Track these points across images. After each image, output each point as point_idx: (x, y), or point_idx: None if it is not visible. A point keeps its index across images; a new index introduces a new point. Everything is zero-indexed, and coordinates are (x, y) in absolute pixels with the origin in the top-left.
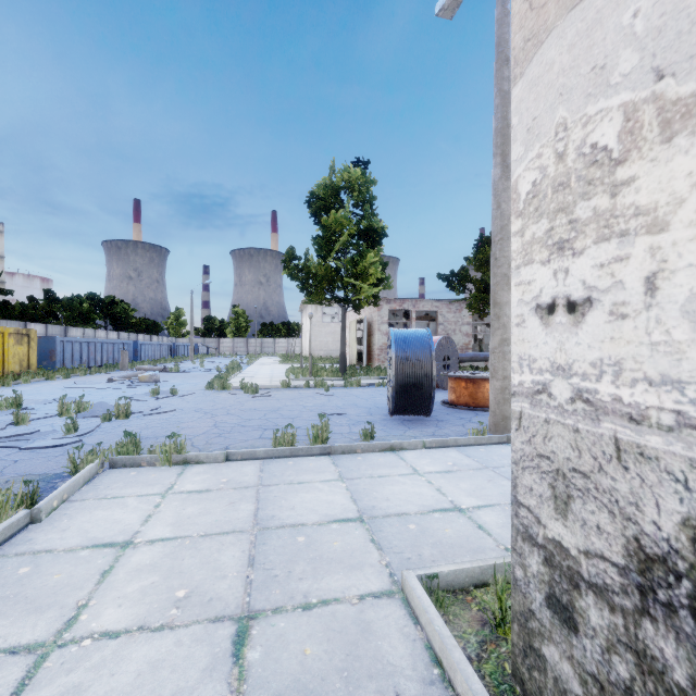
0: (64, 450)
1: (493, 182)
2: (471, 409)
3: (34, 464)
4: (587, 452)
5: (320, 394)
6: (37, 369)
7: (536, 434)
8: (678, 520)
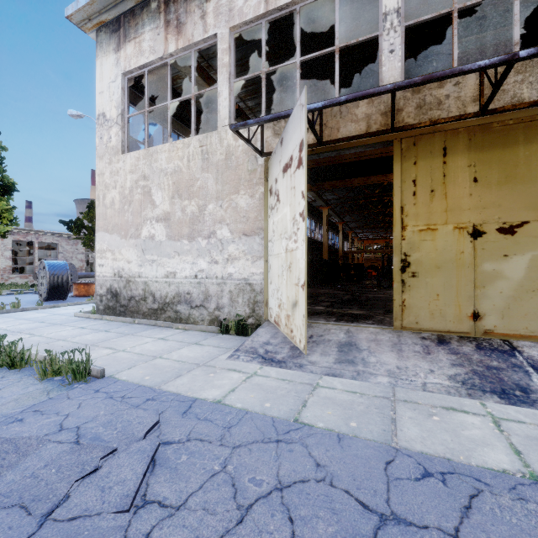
0: None
1: None
2: (87, 297)
3: None
4: (104, 281)
5: None
6: None
7: (99, 281)
8: (110, 285)
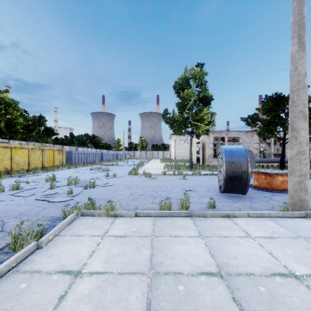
0: (65, 203)
1: (291, 54)
2: (269, 191)
3: (51, 210)
4: None
5: (180, 178)
6: (65, 164)
7: None
8: None
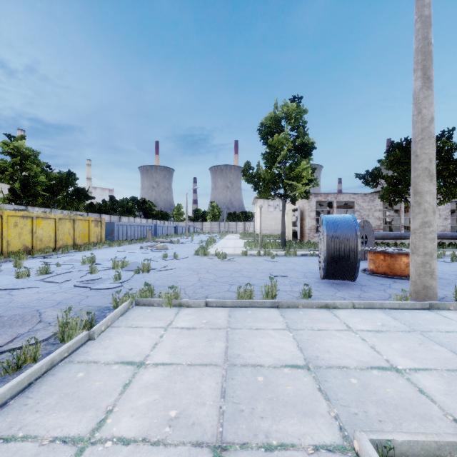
0: (113, 291)
1: (413, 93)
2: (389, 277)
3: (96, 299)
4: None
5: (267, 260)
6: (105, 240)
7: None
8: None
